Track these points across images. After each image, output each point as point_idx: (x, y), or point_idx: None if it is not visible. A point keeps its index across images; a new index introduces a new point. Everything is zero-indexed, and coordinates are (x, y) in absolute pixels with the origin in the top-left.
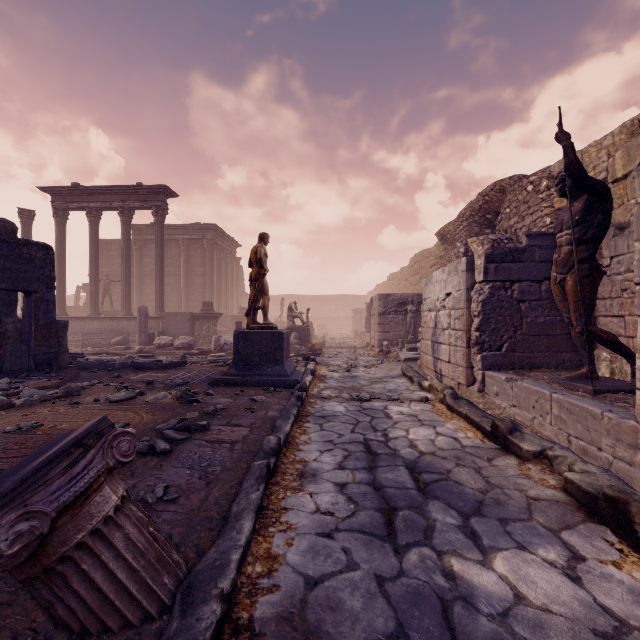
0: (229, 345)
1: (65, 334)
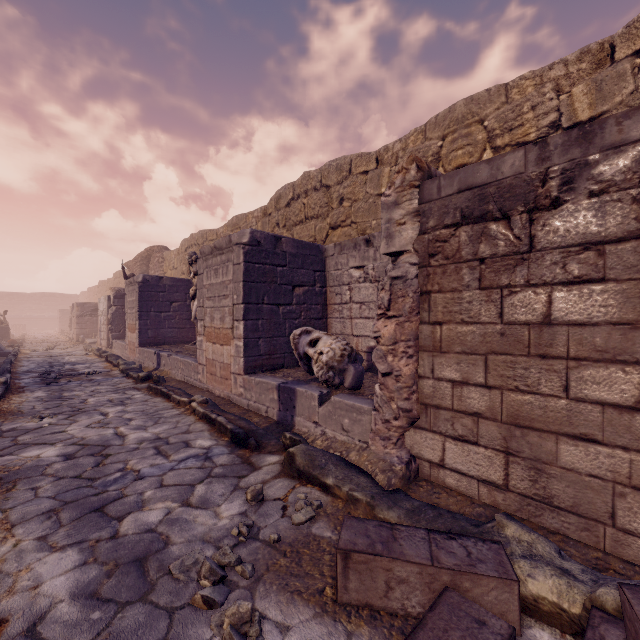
0: None
1: None
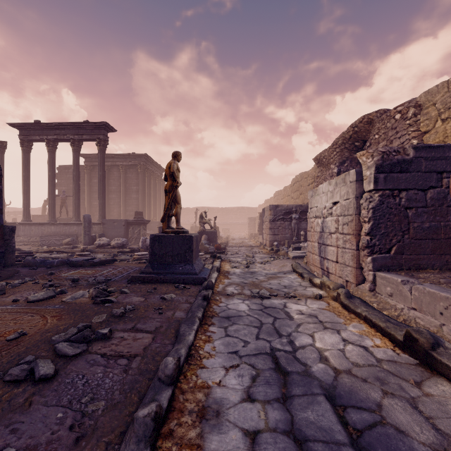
0: None
1: (12, 237)
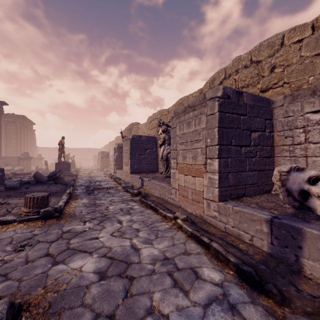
0: (42, 169)
1: None
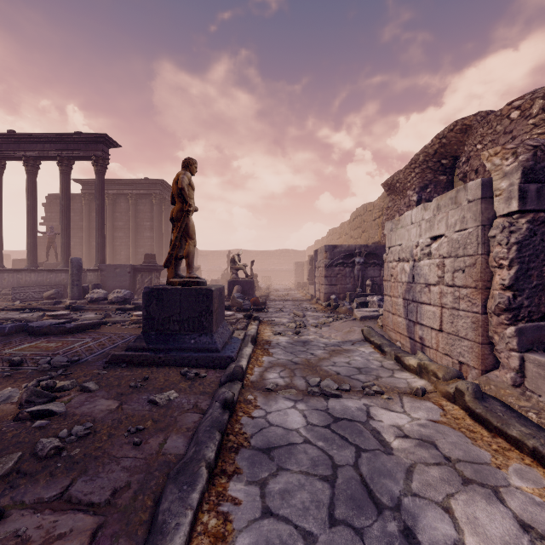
0: None
1: None
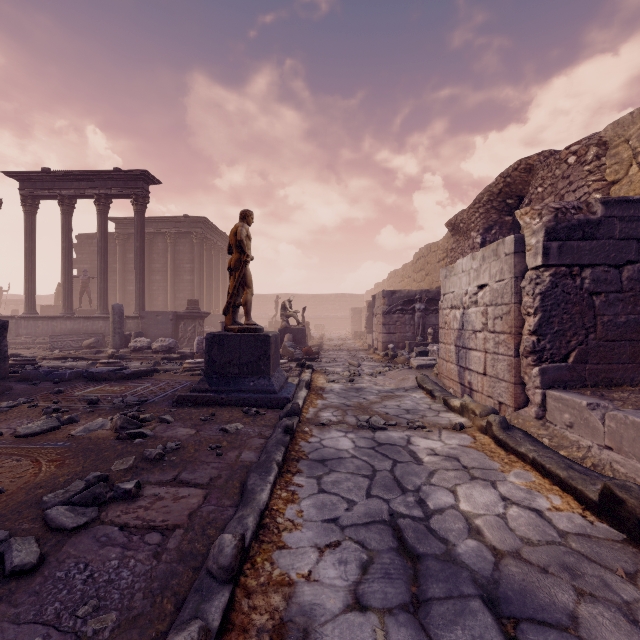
0: None
1: (4, 337)
